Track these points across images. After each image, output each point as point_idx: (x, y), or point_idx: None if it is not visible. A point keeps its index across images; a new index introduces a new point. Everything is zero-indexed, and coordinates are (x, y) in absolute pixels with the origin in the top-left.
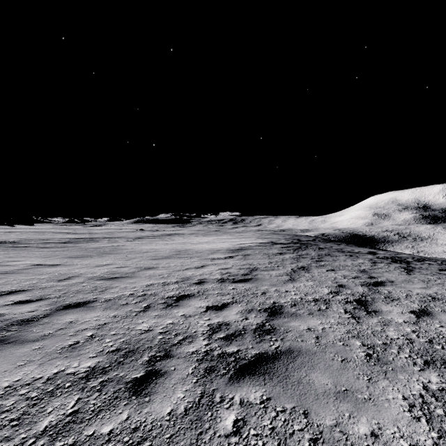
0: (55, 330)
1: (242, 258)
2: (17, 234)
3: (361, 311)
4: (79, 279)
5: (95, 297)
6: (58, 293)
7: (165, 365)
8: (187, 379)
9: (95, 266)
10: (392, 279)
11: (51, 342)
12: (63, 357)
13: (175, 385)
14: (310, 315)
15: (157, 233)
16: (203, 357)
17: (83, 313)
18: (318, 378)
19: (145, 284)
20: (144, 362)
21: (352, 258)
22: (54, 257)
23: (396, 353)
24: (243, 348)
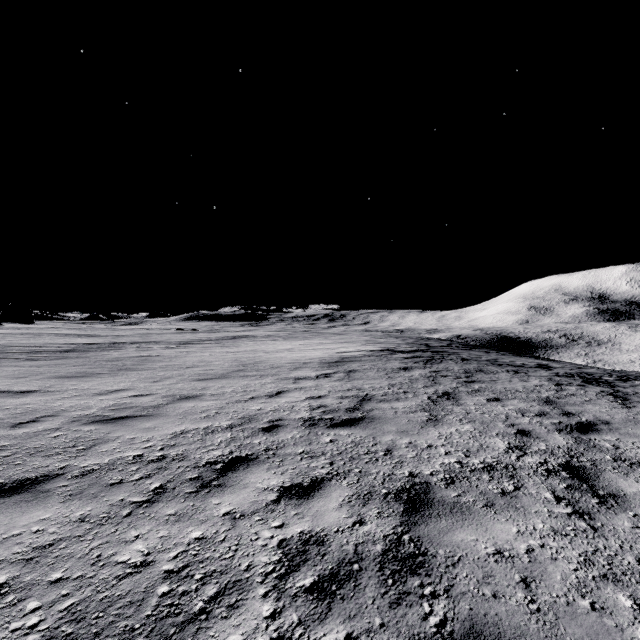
0: None
1: (345, 377)
2: None
3: (586, 497)
4: (54, 422)
5: (65, 464)
6: None
7: None
8: None
9: (97, 394)
10: (605, 418)
11: None
12: None
13: None
14: (489, 508)
15: (215, 336)
16: None
17: (16, 512)
18: None
19: (171, 432)
20: None
21: (520, 376)
22: (35, 377)
23: None
24: (360, 627)
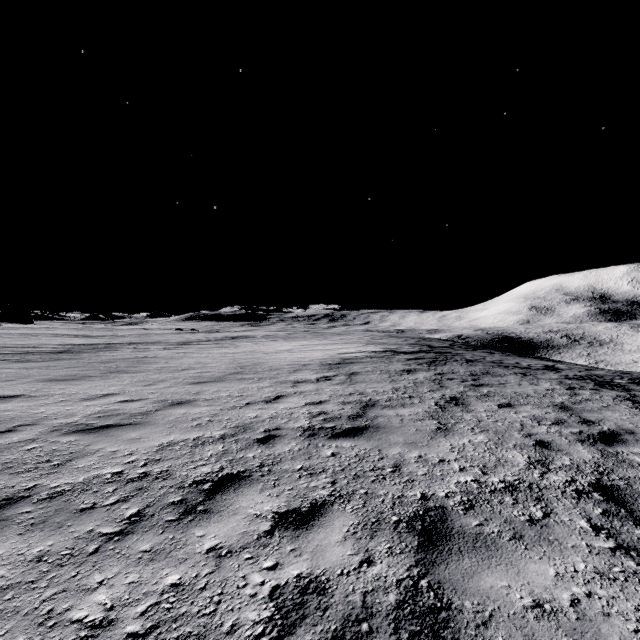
0: None
1: (347, 380)
2: None
3: (628, 526)
4: (31, 432)
5: (33, 484)
6: None
7: None
8: None
9: (84, 399)
10: (628, 427)
11: None
12: None
13: None
14: (518, 542)
15: (214, 336)
16: None
17: None
18: None
19: (157, 444)
20: None
21: (529, 379)
22: (22, 380)
23: None
24: None
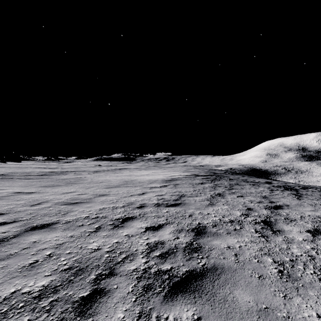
0: (20, 250)
1: (173, 186)
2: (6, 169)
3: (268, 231)
4: (48, 204)
5: (58, 219)
6: (29, 216)
7: (109, 283)
8: (127, 298)
9: (62, 193)
10: (287, 203)
11: (15, 261)
12: (22, 275)
13: (116, 304)
14: (228, 234)
15: (110, 168)
16: (141, 275)
17: (46, 234)
18: (241, 295)
19: (98, 208)
20: (91, 280)
21: (255, 186)
22: (32, 186)
23: (302, 269)
24: (175, 265)
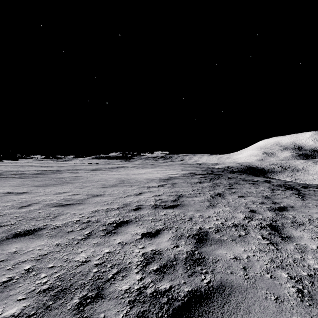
0: None
1: (171, 186)
2: (1, 167)
3: (276, 237)
4: (37, 206)
5: (46, 223)
6: (14, 220)
7: (95, 310)
8: None
9: (54, 194)
10: (292, 205)
11: None
12: None
13: None
14: (233, 241)
15: (108, 167)
16: (135, 298)
17: (29, 242)
18: None
19: (91, 210)
20: (73, 305)
21: (255, 186)
22: (24, 186)
23: None
24: (175, 283)
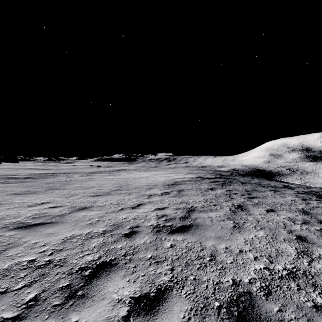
0: None
1: (178, 194)
2: None
3: None
4: None
5: None
6: None
7: None
8: None
9: (29, 206)
10: None
11: None
12: None
13: None
14: None
15: (108, 169)
16: None
17: None
18: None
19: (63, 237)
20: None
21: (279, 193)
22: None
23: None
24: None
